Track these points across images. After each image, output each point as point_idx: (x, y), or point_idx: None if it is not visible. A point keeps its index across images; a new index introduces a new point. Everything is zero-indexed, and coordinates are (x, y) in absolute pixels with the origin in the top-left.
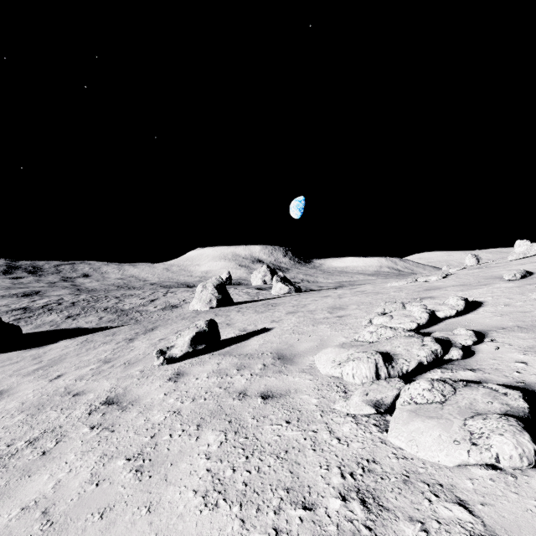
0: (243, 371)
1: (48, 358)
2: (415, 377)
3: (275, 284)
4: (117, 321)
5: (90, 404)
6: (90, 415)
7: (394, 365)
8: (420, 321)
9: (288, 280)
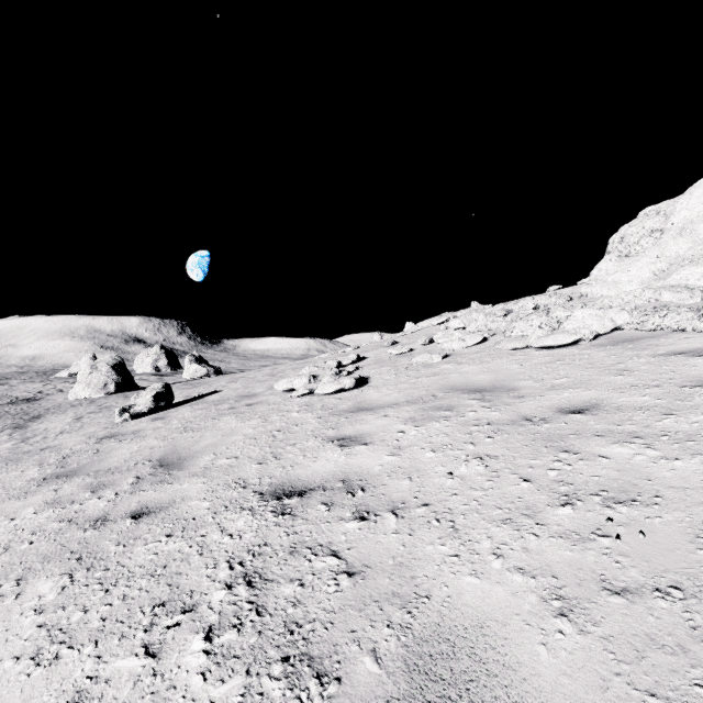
0: (221, 405)
1: None
2: None
3: (188, 365)
4: None
5: (85, 443)
6: (101, 443)
7: (318, 378)
8: (333, 366)
9: (205, 361)
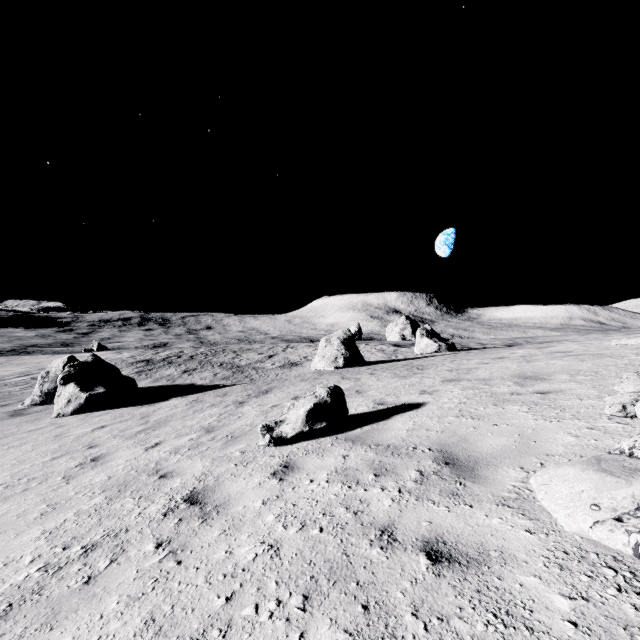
0: (384, 479)
1: (154, 419)
2: None
3: (418, 339)
4: (231, 378)
5: (171, 498)
6: (163, 518)
7: None
8: None
9: (437, 335)
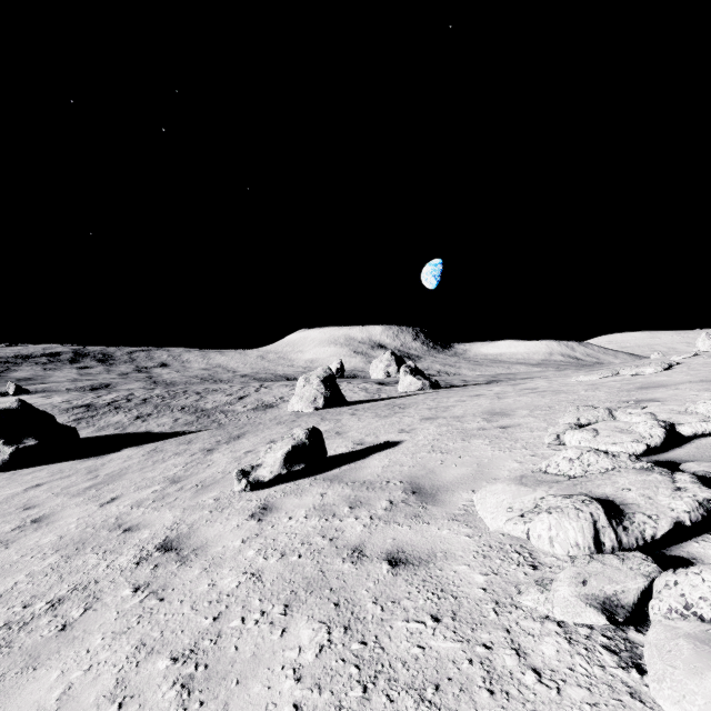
0: (358, 510)
1: (105, 473)
2: (668, 548)
3: (402, 377)
4: (196, 424)
5: (142, 548)
6: (137, 567)
7: (628, 525)
8: (650, 440)
9: (421, 372)
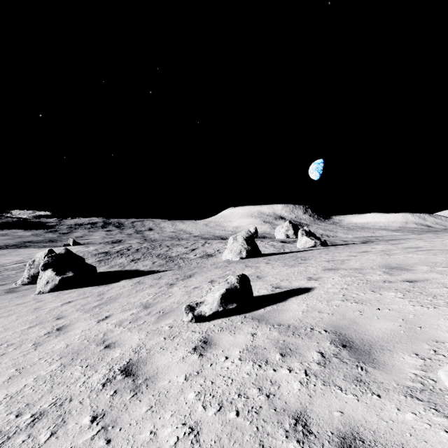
0: (290, 360)
1: (107, 296)
2: None
3: (300, 237)
4: (165, 266)
5: (111, 368)
6: (102, 389)
7: None
8: None
9: (313, 235)
